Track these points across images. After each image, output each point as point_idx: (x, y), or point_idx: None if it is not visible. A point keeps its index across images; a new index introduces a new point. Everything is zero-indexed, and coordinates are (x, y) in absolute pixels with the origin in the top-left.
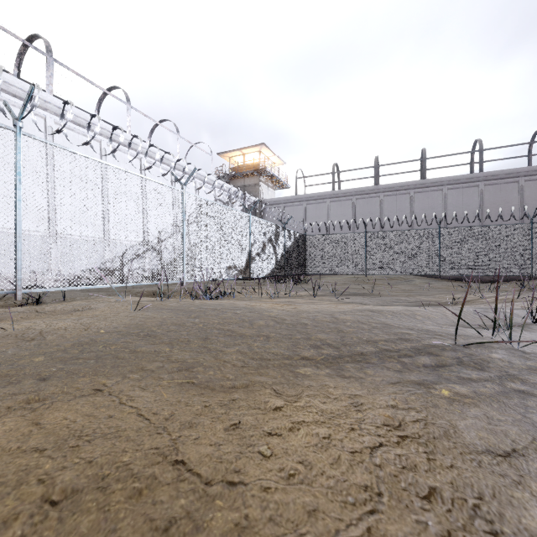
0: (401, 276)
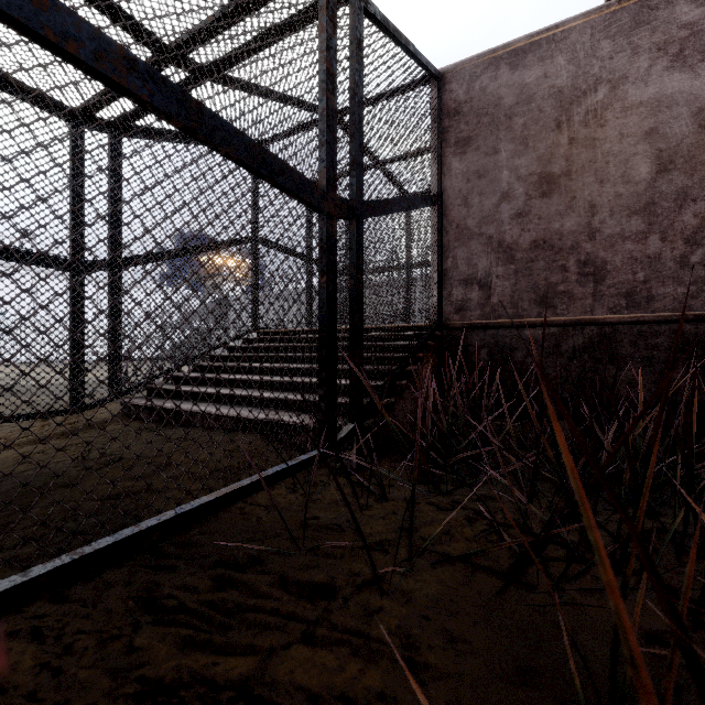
0: None
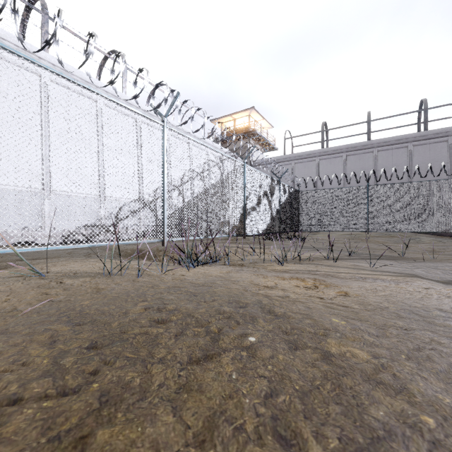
0: (400, 233)
